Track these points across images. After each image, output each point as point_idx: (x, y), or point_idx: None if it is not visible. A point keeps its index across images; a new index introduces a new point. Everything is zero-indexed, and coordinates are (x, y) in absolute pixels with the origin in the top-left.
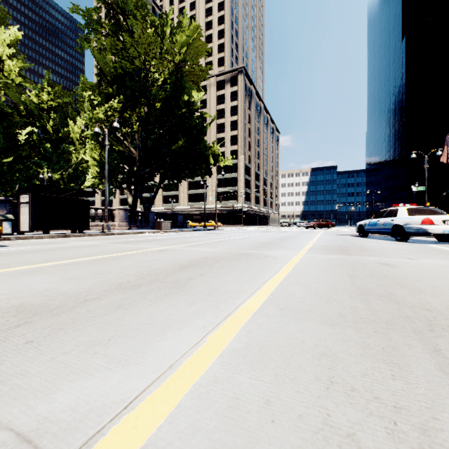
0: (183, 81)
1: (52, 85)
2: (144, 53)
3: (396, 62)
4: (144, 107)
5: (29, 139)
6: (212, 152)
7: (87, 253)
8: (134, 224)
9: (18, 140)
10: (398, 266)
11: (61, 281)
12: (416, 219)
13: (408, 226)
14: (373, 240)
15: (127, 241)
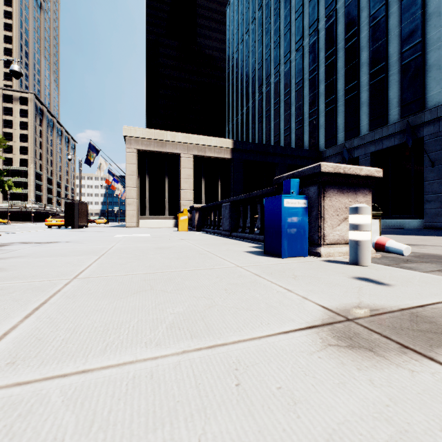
0: None
1: None
2: None
3: None
4: None
5: None
6: (8, 184)
7: None
8: None
9: None
10: None
11: None
12: None
13: None
14: None
15: None
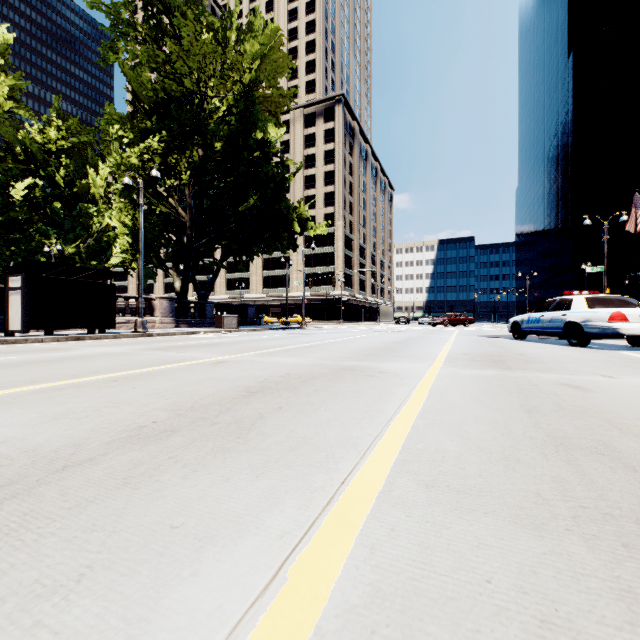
0: (255, 110)
1: (63, 116)
2: (198, 69)
3: (558, 90)
4: (197, 149)
5: (29, 195)
6: (298, 215)
7: (101, 367)
8: (183, 320)
9: (9, 196)
10: (594, 391)
11: (38, 423)
12: (601, 313)
13: (589, 325)
14: (536, 344)
15: (169, 347)
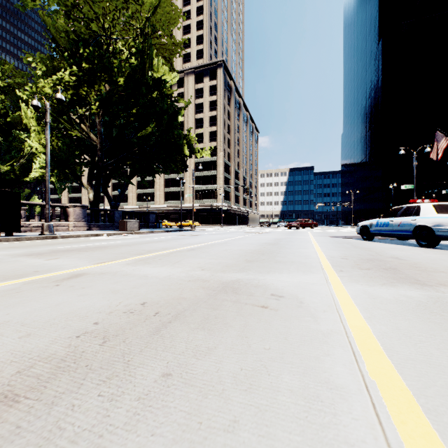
0: (151, 53)
1: None
2: (103, 15)
3: (372, 65)
4: (105, 84)
5: None
6: (188, 142)
7: None
8: (95, 224)
9: None
10: None
11: None
12: None
13: (441, 228)
14: (388, 245)
15: (51, 251)
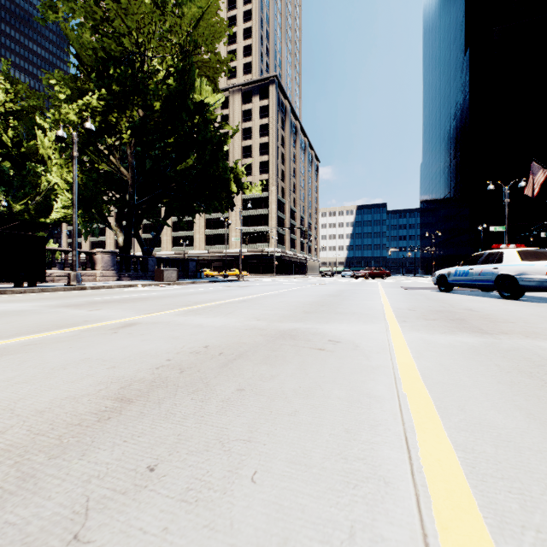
0: (193, 72)
1: (12, 80)
2: (136, 29)
3: (457, 80)
4: (138, 109)
5: None
6: (235, 176)
7: None
8: (125, 274)
9: None
10: None
11: None
12: (538, 266)
13: (525, 277)
14: (467, 297)
15: (88, 302)
